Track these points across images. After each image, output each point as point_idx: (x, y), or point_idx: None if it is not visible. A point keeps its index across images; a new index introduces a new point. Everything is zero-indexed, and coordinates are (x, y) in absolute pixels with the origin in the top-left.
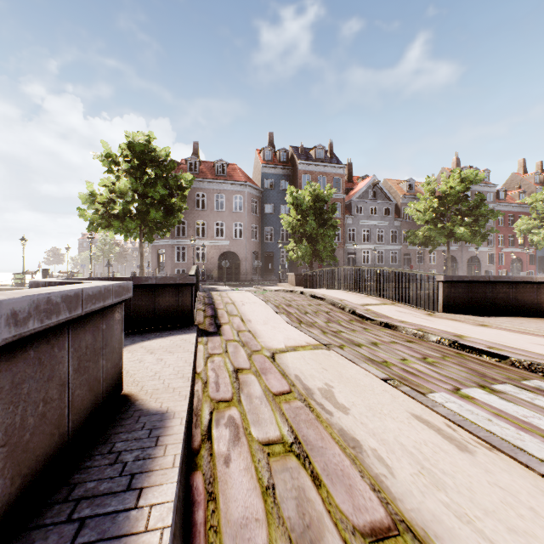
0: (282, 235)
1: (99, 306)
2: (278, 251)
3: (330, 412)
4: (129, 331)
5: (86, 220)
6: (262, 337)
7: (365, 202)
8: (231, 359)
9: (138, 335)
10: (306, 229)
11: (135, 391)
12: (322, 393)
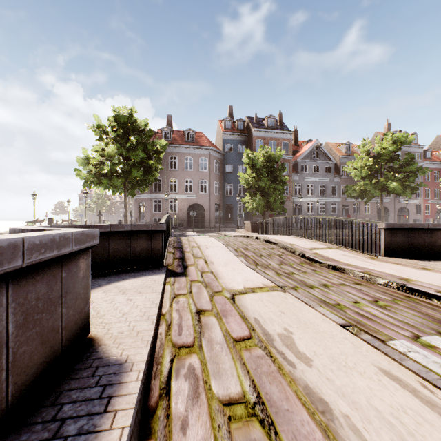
0: (240, 190)
1: (52, 255)
2: (236, 203)
3: (292, 363)
4: (108, 271)
5: (82, 179)
6: (223, 278)
7: (309, 162)
8: (194, 300)
9: (115, 275)
10: (260, 185)
11: (101, 334)
12: (282, 340)
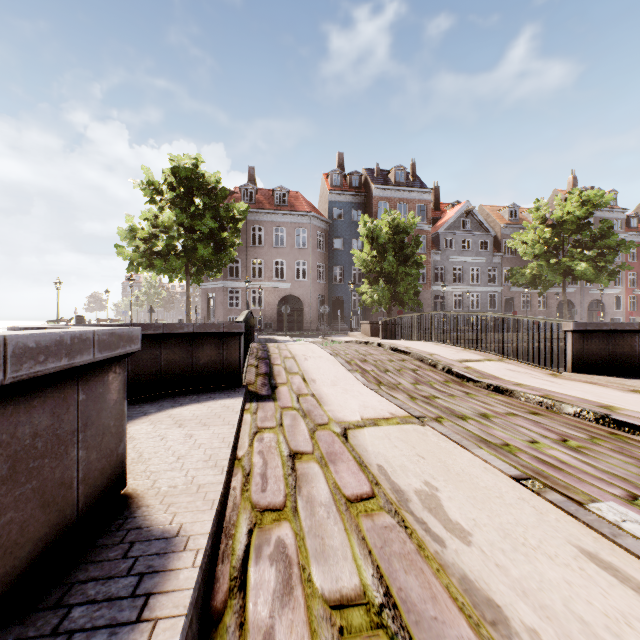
0: (354, 276)
1: (58, 366)
2: (349, 294)
3: (439, 539)
4: (159, 392)
5: (125, 259)
6: (329, 404)
7: (456, 234)
8: (287, 437)
9: (169, 398)
10: (383, 268)
11: (143, 489)
12: (422, 501)
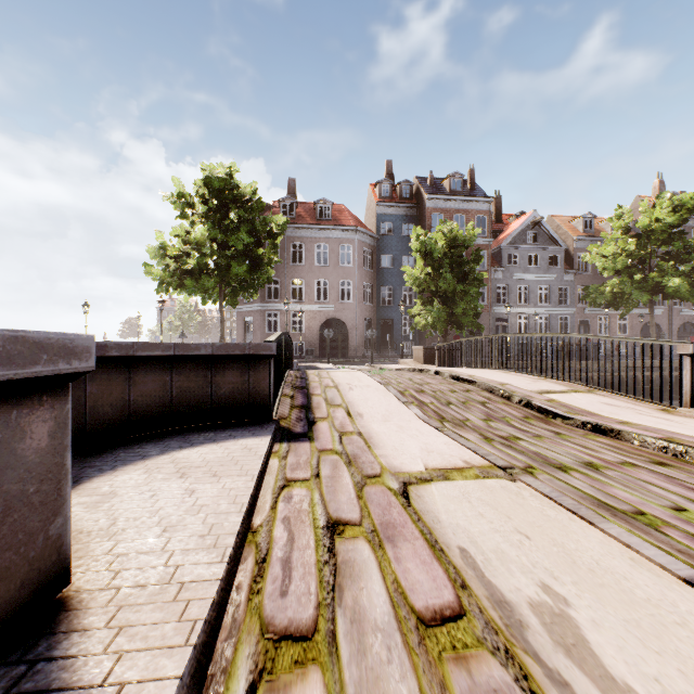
0: (404, 297)
1: None
2: (398, 317)
3: None
4: (170, 428)
5: (155, 279)
6: (381, 447)
7: (522, 249)
8: (324, 496)
9: (180, 436)
10: (438, 286)
11: (93, 589)
12: (548, 628)
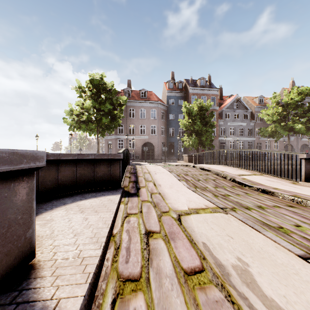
0: (179, 133)
1: None
2: (177, 142)
3: None
4: (76, 191)
5: (68, 125)
6: (169, 199)
7: (231, 111)
8: (144, 220)
9: (80, 195)
10: (194, 128)
11: (45, 260)
12: (240, 276)
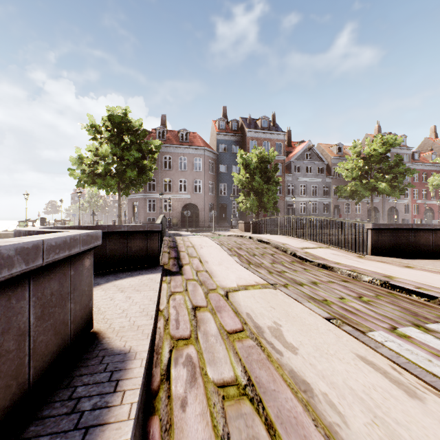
0: (234, 190)
1: (64, 255)
2: (230, 203)
3: (280, 352)
4: (105, 270)
5: (75, 178)
6: (217, 277)
7: (302, 163)
8: (190, 297)
9: (112, 274)
10: (253, 185)
11: (104, 328)
12: (272, 332)
